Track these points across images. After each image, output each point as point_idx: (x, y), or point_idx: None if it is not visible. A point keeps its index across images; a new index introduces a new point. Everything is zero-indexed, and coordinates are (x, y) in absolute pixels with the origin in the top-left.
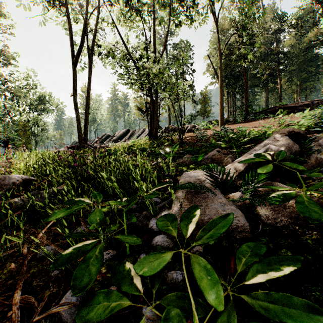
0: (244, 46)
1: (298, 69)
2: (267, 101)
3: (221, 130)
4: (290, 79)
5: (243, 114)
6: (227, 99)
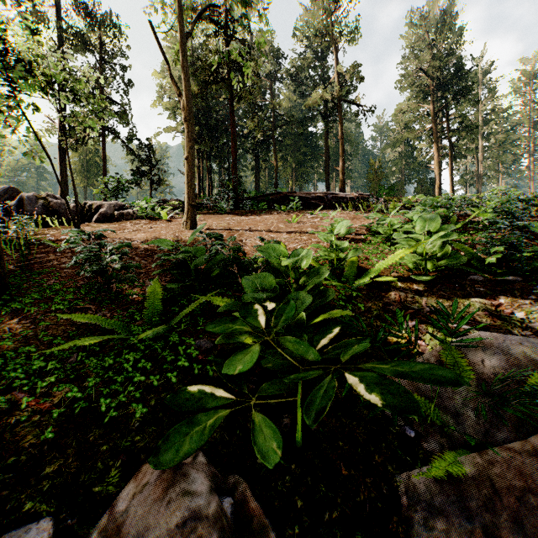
0: (238, 45)
1: (294, 146)
2: (258, 182)
3: (195, 244)
4: (285, 158)
5: (230, 196)
6: (198, 165)
